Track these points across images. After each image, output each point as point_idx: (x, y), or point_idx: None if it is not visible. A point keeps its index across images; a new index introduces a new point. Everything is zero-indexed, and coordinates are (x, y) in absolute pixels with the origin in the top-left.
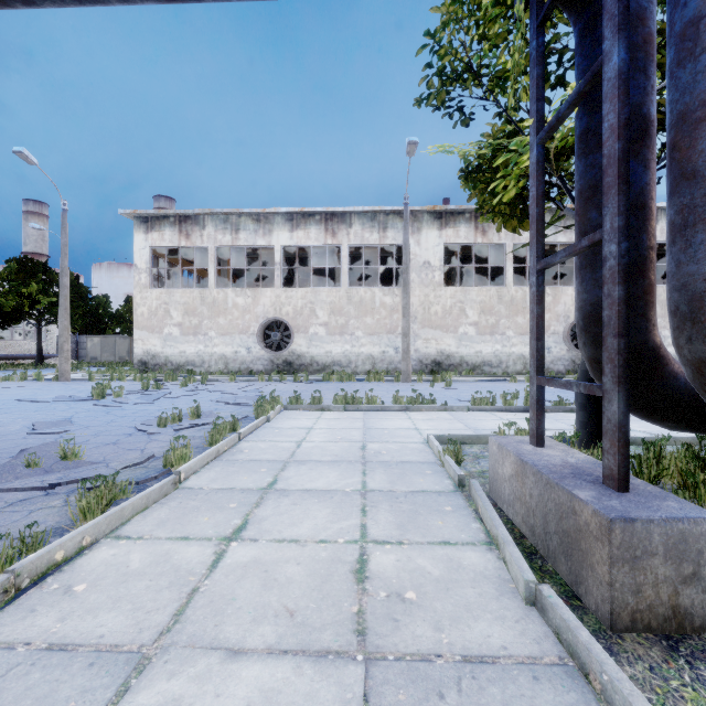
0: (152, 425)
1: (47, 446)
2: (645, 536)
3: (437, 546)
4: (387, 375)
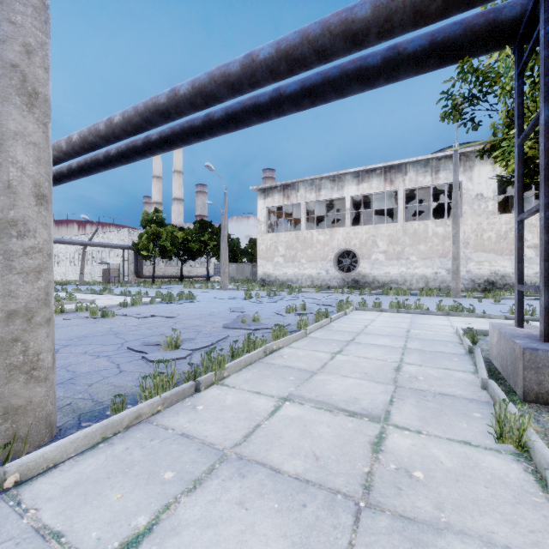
0: (282, 312)
1: (246, 315)
2: (544, 358)
3: (441, 369)
4: (439, 292)
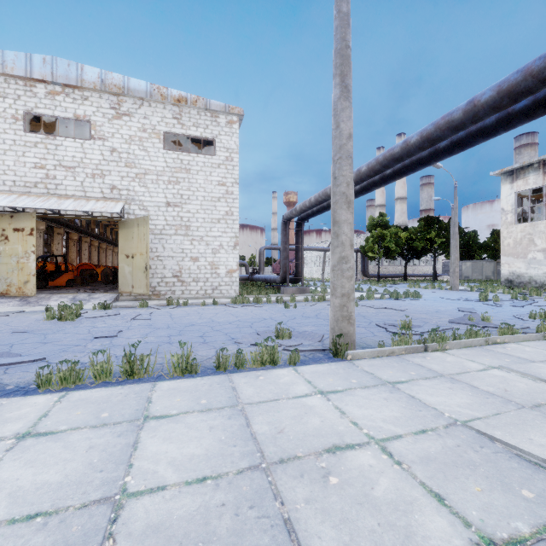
0: (524, 317)
1: (474, 314)
2: None
3: None
4: None
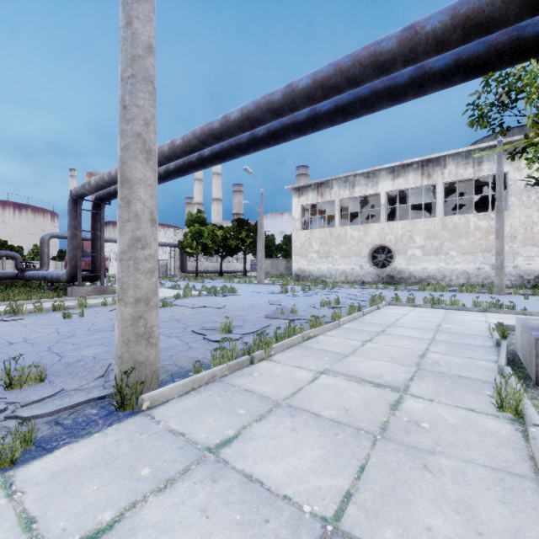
0: (317, 305)
1: (284, 307)
2: None
3: (464, 357)
4: (482, 288)
